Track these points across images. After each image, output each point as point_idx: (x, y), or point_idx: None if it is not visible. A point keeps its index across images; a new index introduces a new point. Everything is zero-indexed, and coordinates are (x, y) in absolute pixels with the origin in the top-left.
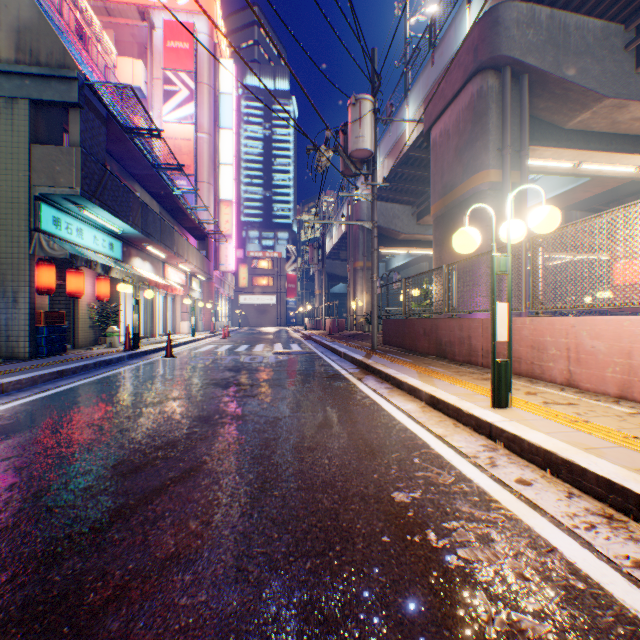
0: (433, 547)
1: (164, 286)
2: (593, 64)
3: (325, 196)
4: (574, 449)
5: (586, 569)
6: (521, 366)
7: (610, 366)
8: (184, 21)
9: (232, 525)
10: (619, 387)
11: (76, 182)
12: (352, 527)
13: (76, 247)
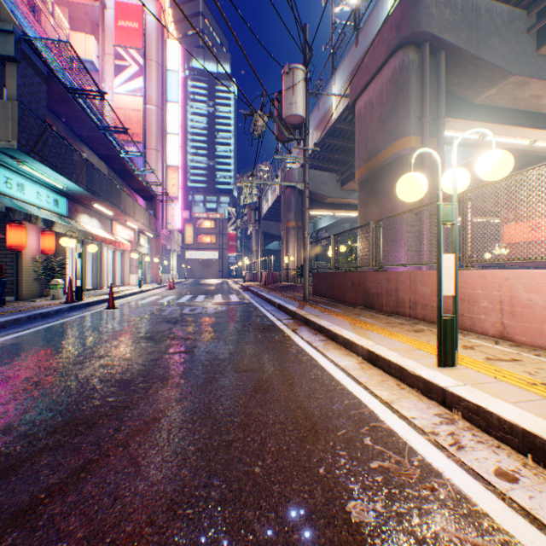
0: None
1: (111, 241)
2: (501, 44)
3: (261, 165)
4: None
5: None
6: None
7: None
8: (134, 3)
9: None
10: None
11: (12, 135)
12: None
13: (16, 201)
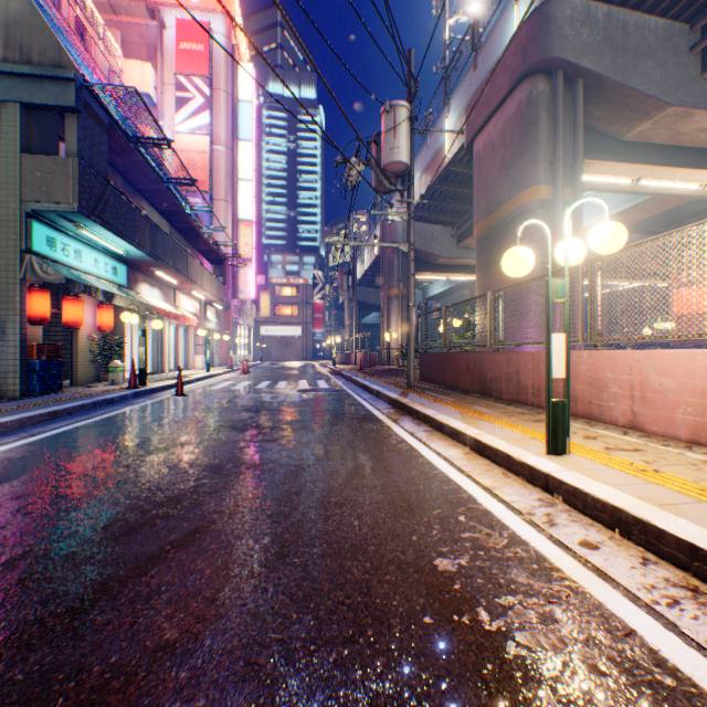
0: (486, 630)
1: (175, 315)
2: (655, 68)
3: (356, 216)
4: (647, 505)
5: (674, 659)
6: (577, 406)
7: (681, 406)
8: (198, 20)
9: (242, 603)
10: (691, 430)
11: (73, 197)
12: (387, 604)
13: (74, 271)
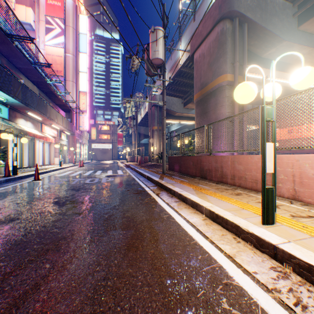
0: None
1: (40, 136)
2: (278, 22)
3: (137, 93)
4: None
5: None
6: (258, 185)
7: None
8: None
9: None
10: None
11: None
12: None
13: None
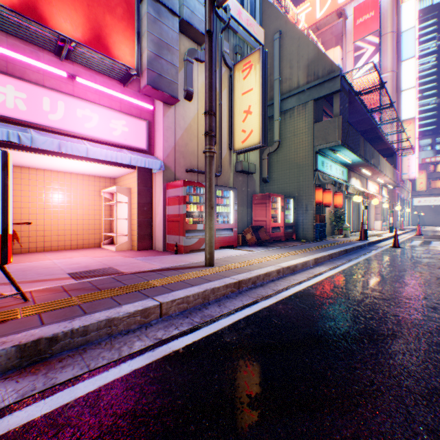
0: None
1: (370, 195)
2: None
3: None
4: None
5: None
6: None
7: None
8: None
9: None
10: None
11: (336, 137)
12: None
13: (329, 176)
